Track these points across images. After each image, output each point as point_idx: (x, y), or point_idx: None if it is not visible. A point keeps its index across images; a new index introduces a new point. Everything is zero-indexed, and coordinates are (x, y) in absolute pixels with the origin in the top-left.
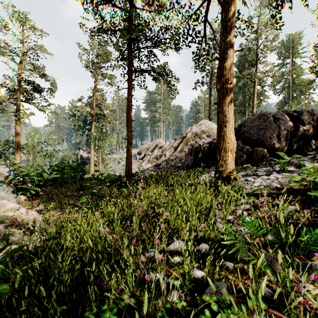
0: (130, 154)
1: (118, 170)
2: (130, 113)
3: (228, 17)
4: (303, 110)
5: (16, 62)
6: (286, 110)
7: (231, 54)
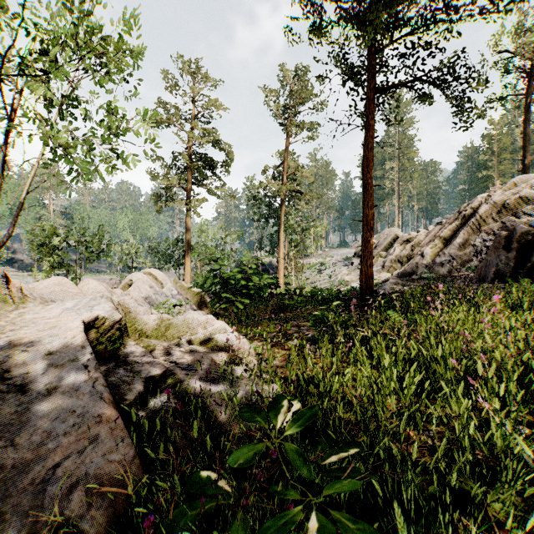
0: (370, 250)
1: (320, 283)
2: (369, 172)
3: None
4: None
5: (186, 132)
6: None
7: None
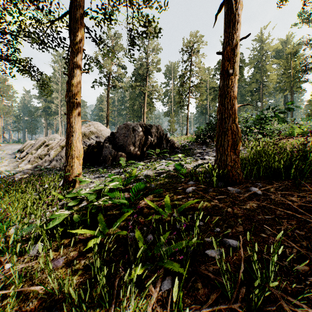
0: None
1: None
2: None
3: (75, 41)
4: (154, 125)
5: None
6: (144, 123)
7: (78, 73)
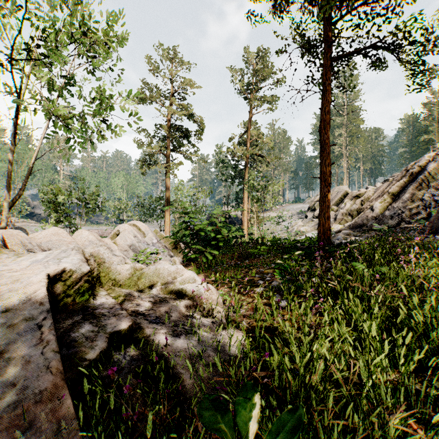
0: (327, 204)
1: (279, 233)
2: (327, 133)
3: None
4: None
5: (166, 107)
6: None
7: None
